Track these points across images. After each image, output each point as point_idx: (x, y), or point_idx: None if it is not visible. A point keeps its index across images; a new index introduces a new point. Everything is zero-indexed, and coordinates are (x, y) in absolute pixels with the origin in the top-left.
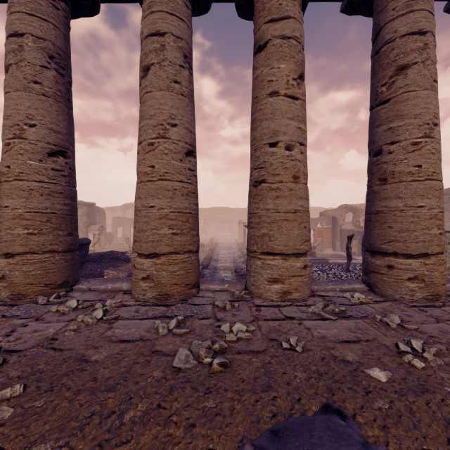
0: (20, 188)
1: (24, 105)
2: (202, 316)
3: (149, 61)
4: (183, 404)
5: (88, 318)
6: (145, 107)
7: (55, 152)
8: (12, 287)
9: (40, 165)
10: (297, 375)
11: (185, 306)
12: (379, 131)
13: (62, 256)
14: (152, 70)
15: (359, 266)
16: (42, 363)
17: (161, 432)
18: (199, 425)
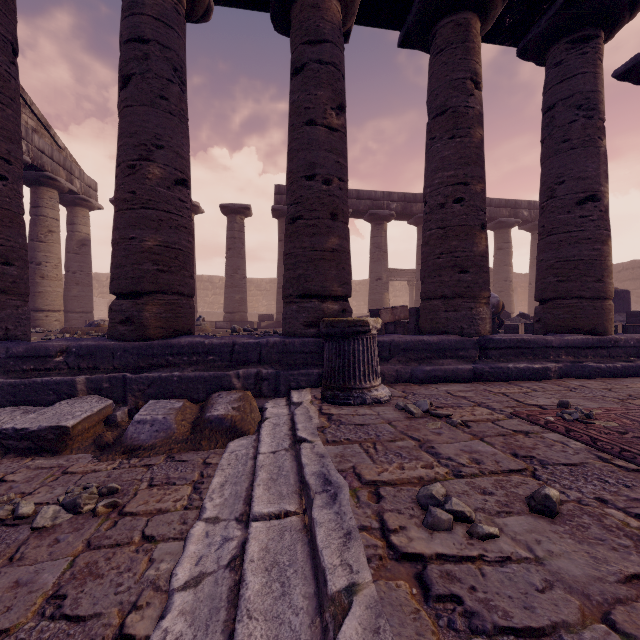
0: None
1: None
2: None
3: None
4: None
5: None
6: None
7: None
8: None
9: None
10: None
11: None
12: (40, 254)
13: None
14: None
15: None
16: None
17: None
18: None
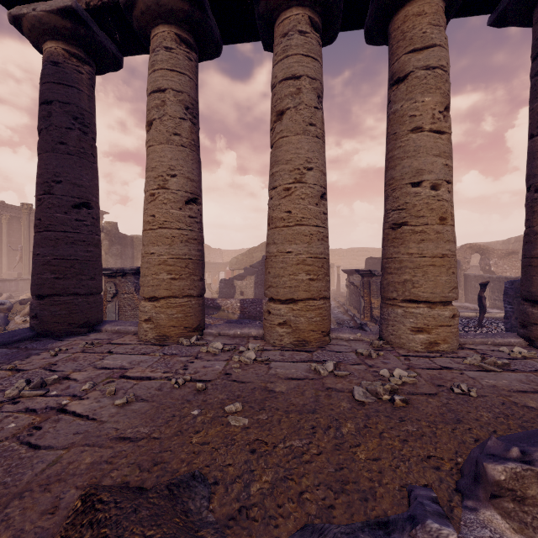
0: (164, 236)
1: (167, 157)
2: (351, 362)
3: (284, 106)
4: (386, 426)
5: (245, 359)
6: (281, 152)
7: (190, 199)
8: (158, 329)
9: (180, 213)
10: (482, 414)
11: (327, 353)
12: None
13: (197, 301)
14: (288, 115)
15: (494, 320)
16: (237, 391)
17: (381, 442)
18: (411, 441)
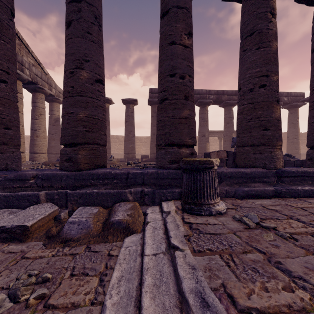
0: None
1: None
2: None
3: None
4: None
5: None
6: None
7: None
8: None
9: None
10: None
11: None
12: (36, 125)
13: None
14: None
15: None
16: None
17: None
18: None
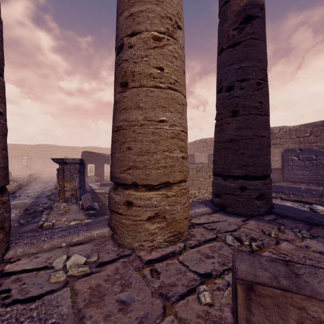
0: None
1: None
2: None
3: None
4: None
5: None
6: None
7: None
8: None
9: None
10: None
11: None
12: (121, 19)
13: None
14: None
15: None
16: None
17: None
18: None
